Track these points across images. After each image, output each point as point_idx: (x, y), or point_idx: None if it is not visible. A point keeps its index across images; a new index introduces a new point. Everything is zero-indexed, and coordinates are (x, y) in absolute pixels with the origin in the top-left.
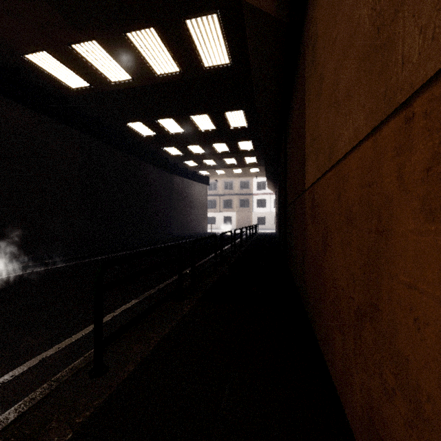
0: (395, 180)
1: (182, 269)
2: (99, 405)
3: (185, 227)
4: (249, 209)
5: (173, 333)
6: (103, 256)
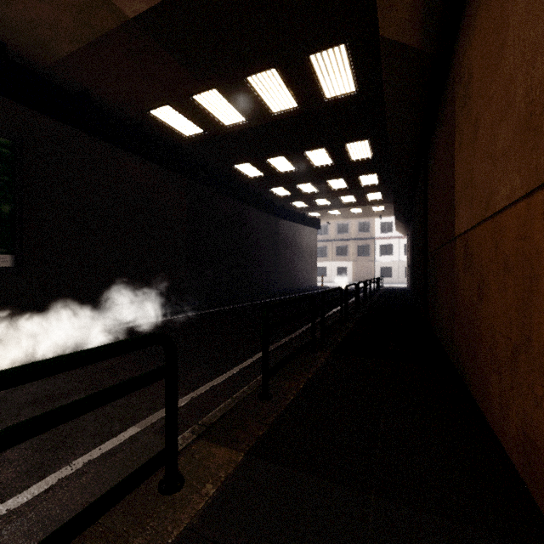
0: (542, 238)
1: (303, 325)
2: (277, 416)
3: (292, 279)
4: (369, 258)
5: (317, 377)
6: (215, 309)
